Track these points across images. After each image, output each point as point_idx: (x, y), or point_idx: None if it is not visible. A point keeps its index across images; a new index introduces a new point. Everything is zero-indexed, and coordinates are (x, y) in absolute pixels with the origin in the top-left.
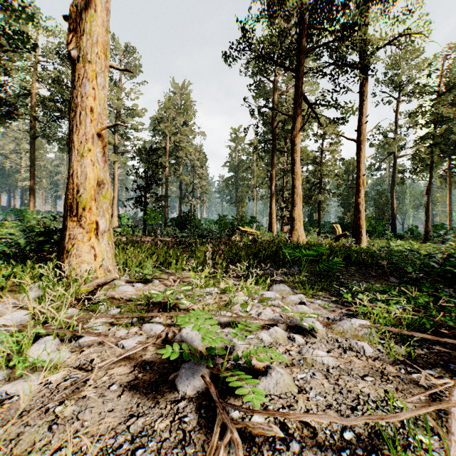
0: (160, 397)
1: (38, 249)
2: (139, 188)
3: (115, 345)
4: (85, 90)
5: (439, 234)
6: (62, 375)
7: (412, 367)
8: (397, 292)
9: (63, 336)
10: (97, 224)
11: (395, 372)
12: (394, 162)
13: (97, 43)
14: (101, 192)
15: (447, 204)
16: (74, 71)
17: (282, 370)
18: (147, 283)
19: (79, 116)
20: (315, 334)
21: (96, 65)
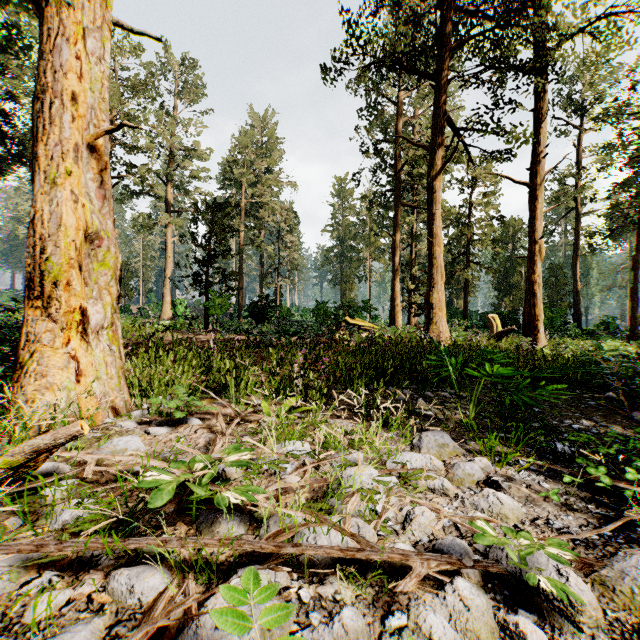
0: None
1: None
2: (198, 261)
3: None
4: (60, 59)
5: None
6: None
7: None
8: None
9: None
10: (83, 314)
11: None
12: (578, 222)
13: None
14: (95, 254)
15: None
16: (41, 25)
17: None
18: (178, 425)
19: (49, 109)
20: (574, 615)
21: (83, 15)
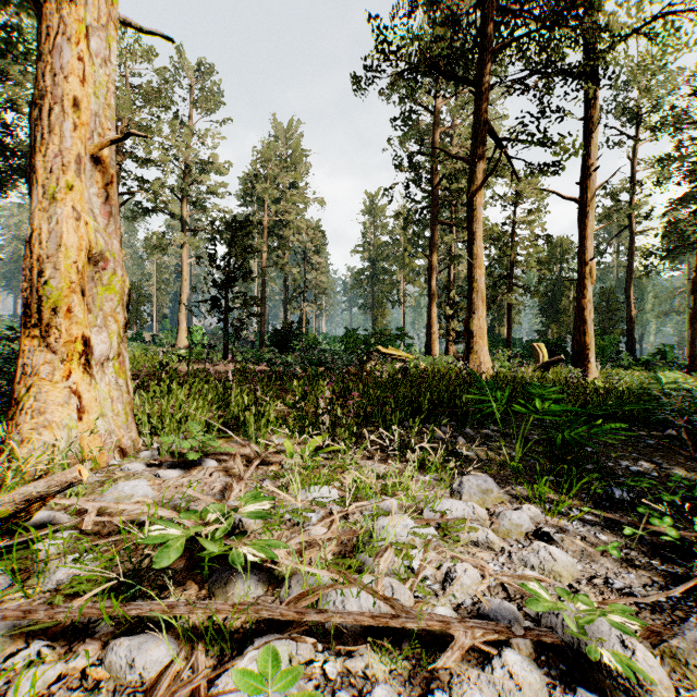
0: None
1: None
2: (216, 285)
3: None
4: (60, 60)
5: None
6: None
7: None
8: None
9: None
10: (86, 344)
11: None
12: (632, 242)
13: None
14: (99, 278)
15: None
16: (39, 23)
17: None
18: (192, 467)
19: (48, 116)
20: (643, 695)
21: (86, 11)
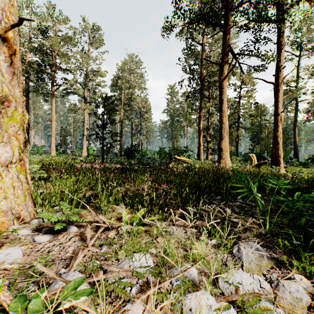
0: None
1: None
2: (98, 126)
3: None
4: None
5: None
6: None
7: None
8: None
9: None
10: None
11: None
12: (296, 106)
13: None
14: (6, 112)
15: None
16: None
17: None
18: (60, 232)
19: None
20: None
21: None
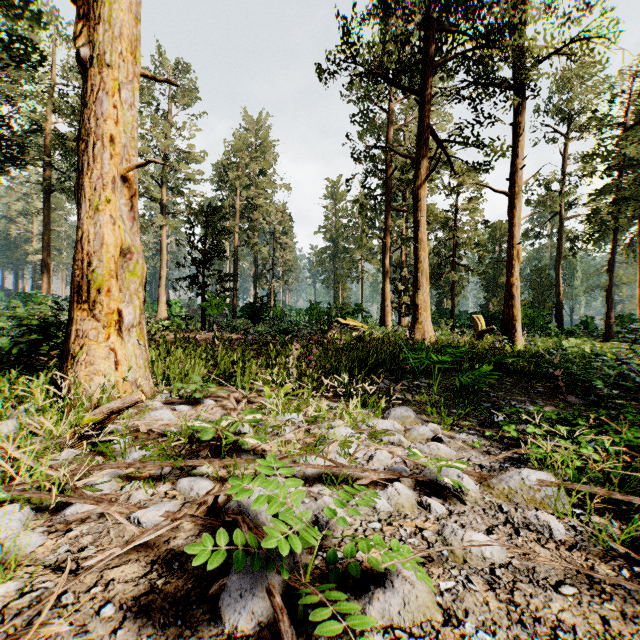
0: (190, 634)
1: (32, 353)
2: (195, 263)
3: (126, 518)
4: (101, 108)
5: (630, 328)
6: (19, 584)
7: (639, 564)
8: (586, 421)
9: (38, 504)
10: (119, 315)
11: (612, 575)
12: (560, 226)
13: (120, 38)
14: (127, 266)
15: (637, 286)
16: (85, 80)
17: (412, 573)
18: (197, 404)
19: (92, 149)
20: (463, 497)
21: (119, 72)
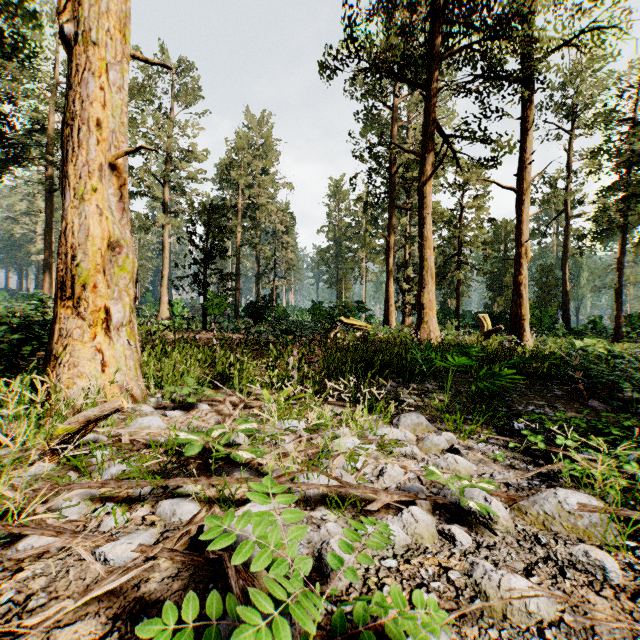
0: None
1: (14, 353)
2: (196, 262)
3: (91, 553)
4: (87, 90)
5: None
6: None
7: None
8: (618, 430)
9: None
10: (107, 313)
11: None
12: (567, 224)
13: (107, 14)
14: (116, 260)
15: None
16: (70, 60)
17: (441, 636)
18: (190, 409)
19: (77, 134)
20: (492, 526)
21: (106, 51)
